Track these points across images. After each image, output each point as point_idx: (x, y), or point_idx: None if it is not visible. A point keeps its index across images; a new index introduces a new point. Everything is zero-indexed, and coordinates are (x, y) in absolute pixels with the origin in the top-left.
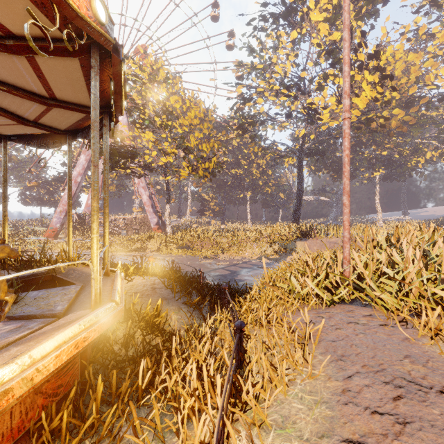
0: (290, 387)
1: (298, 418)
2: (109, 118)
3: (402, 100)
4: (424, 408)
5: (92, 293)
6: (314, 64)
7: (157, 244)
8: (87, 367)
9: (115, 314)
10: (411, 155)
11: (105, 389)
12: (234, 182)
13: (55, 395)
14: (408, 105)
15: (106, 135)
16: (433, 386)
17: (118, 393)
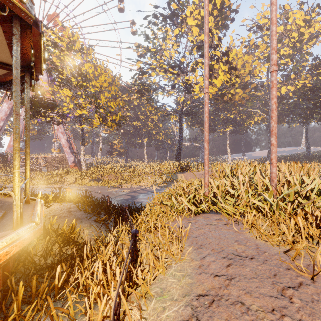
0: (168, 269)
1: (171, 288)
2: (30, 76)
3: (241, 83)
4: (242, 269)
5: (14, 217)
6: (189, 53)
7: (73, 178)
8: (8, 277)
9: (35, 232)
10: (247, 118)
11: (26, 293)
12: (135, 131)
13: None
14: (245, 87)
15: (27, 90)
16: (248, 255)
17: (37, 293)
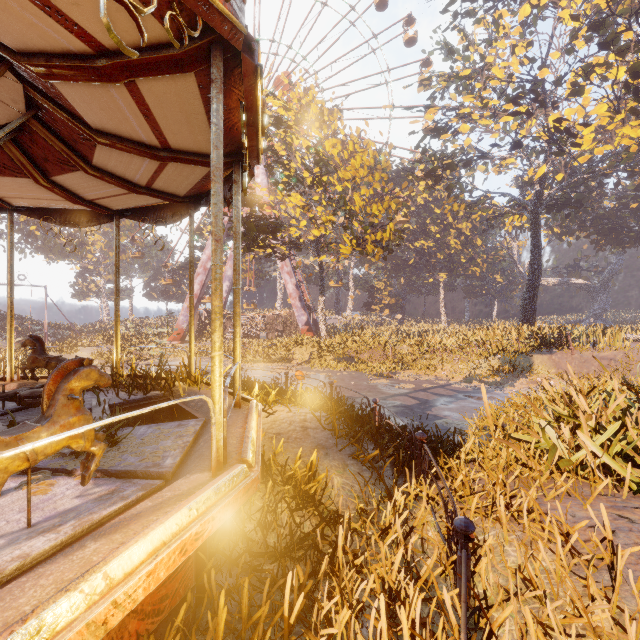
0: None
1: None
2: (241, 171)
3: None
4: None
5: (212, 448)
6: (566, 51)
7: (306, 353)
8: (205, 562)
9: (246, 487)
10: None
11: (233, 602)
12: (420, 259)
13: (157, 612)
14: None
15: (237, 196)
16: None
17: (250, 622)
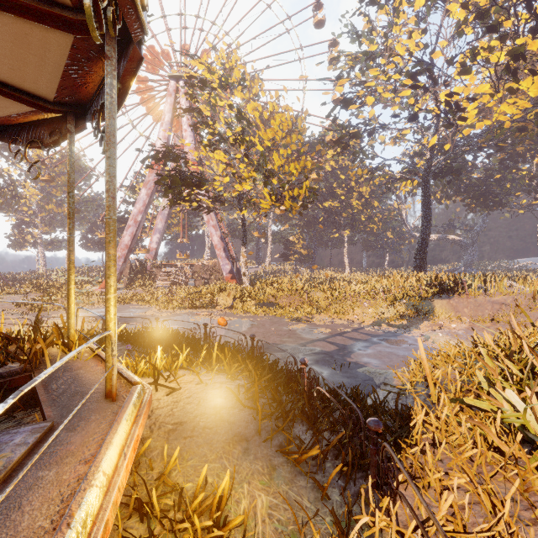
0: None
1: None
2: (123, 53)
3: None
4: None
5: None
6: (457, 34)
7: (230, 299)
8: None
9: None
10: None
11: None
12: (328, 217)
13: None
14: None
15: (109, 79)
16: None
17: None
